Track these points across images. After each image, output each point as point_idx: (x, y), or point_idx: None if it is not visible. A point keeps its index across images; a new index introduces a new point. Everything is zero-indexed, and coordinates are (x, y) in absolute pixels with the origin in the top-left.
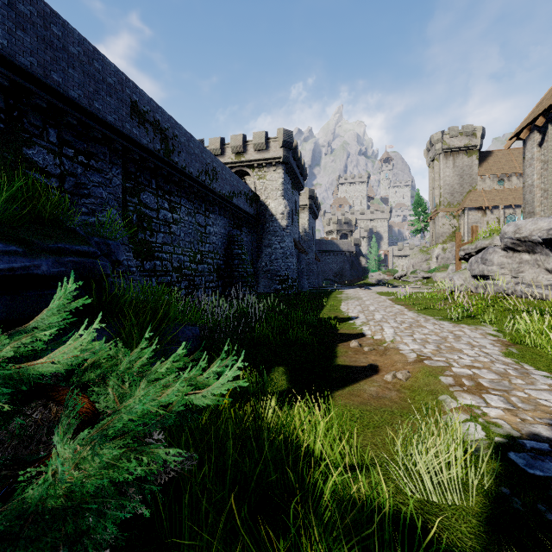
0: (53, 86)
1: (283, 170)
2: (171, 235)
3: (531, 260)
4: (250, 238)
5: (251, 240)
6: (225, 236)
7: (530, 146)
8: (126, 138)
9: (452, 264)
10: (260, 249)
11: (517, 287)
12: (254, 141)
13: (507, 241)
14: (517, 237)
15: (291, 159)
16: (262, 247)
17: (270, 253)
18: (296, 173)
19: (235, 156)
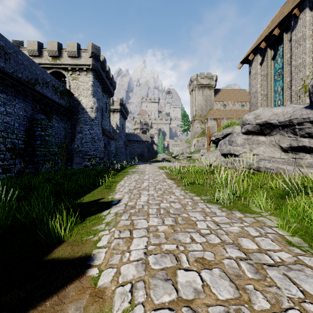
0: None
1: (92, 75)
2: None
3: (267, 141)
4: (63, 125)
5: (64, 126)
6: (26, 119)
7: (254, 65)
8: None
9: (202, 149)
10: (73, 134)
11: (261, 163)
12: (67, 49)
13: (248, 126)
14: (258, 122)
15: (99, 69)
16: (75, 133)
17: (81, 137)
18: (105, 82)
19: (52, 59)
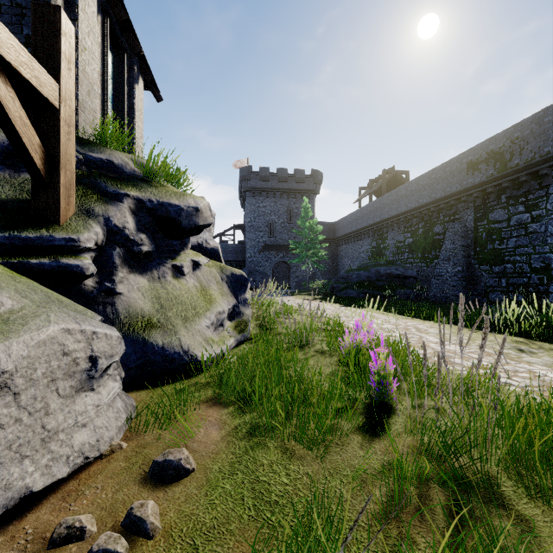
0: (431, 201)
1: None
2: (529, 235)
3: None
4: None
5: None
6: None
7: None
8: (465, 191)
9: None
10: None
11: None
12: None
13: None
14: None
15: None
16: None
17: None
18: None
19: None
